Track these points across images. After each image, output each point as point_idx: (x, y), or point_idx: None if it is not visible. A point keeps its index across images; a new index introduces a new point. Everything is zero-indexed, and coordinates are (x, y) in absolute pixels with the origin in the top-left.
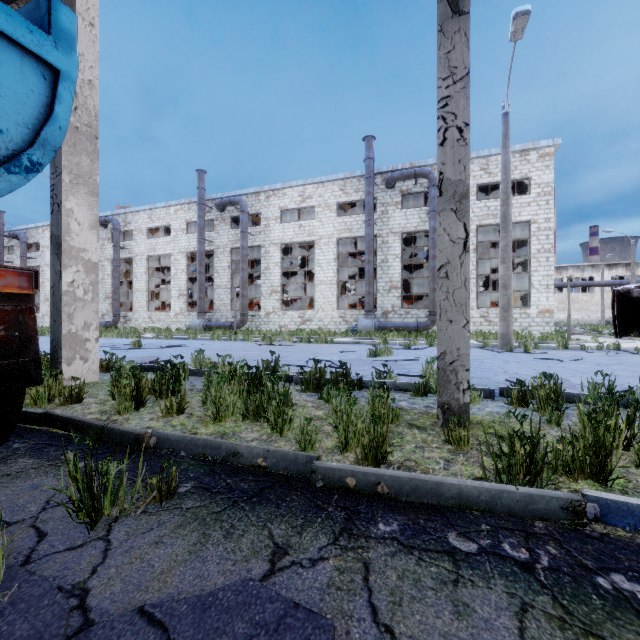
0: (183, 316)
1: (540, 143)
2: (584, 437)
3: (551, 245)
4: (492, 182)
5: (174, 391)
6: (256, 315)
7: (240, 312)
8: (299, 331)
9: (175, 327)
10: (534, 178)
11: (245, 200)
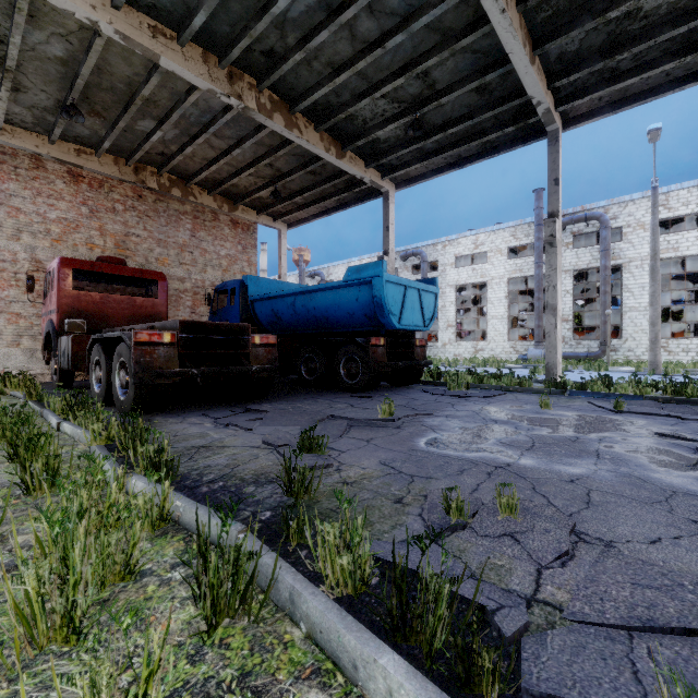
0: None
1: None
2: (579, 383)
3: None
4: (672, 216)
5: (439, 378)
6: (434, 346)
7: None
8: (474, 359)
9: None
10: None
11: (424, 250)
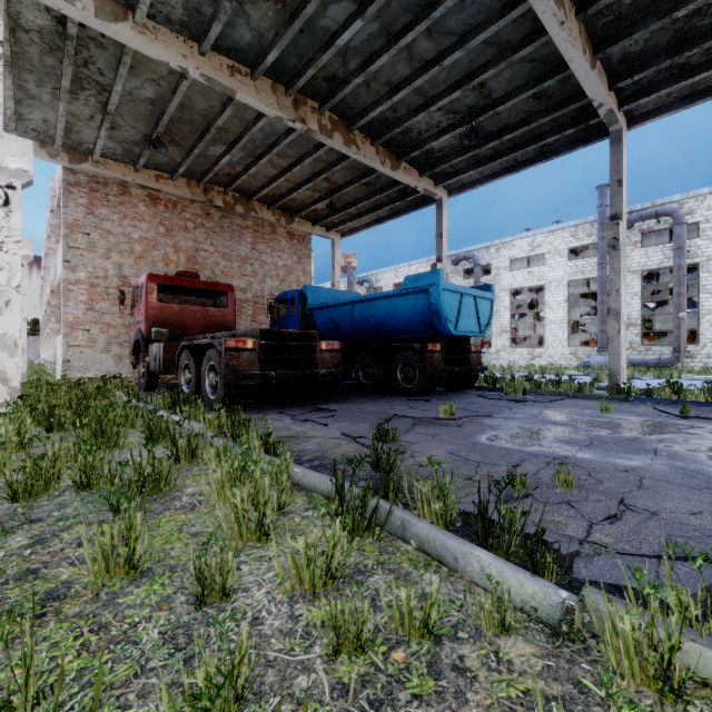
0: None
1: None
2: (644, 389)
3: None
4: None
5: (495, 384)
6: (486, 352)
7: None
8: (530, 366)
9: None
10: None
11: (476, 254)
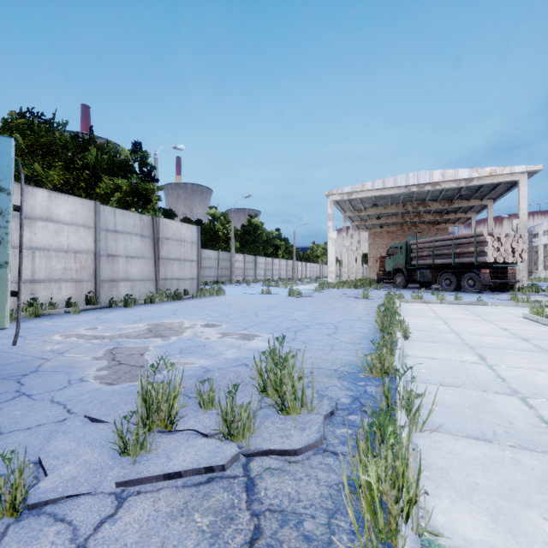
0: None
1: None
2: None
3: None
4: None
5: None
6: None
7: None
8: None
9: None
10: None
11: None
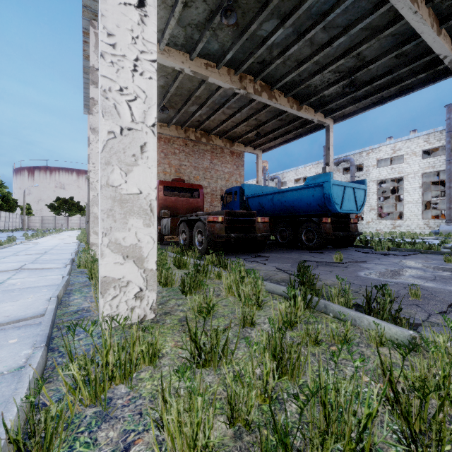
0: None
1: None
2: None
3: None
4: None
5: (367, 244)
6: (359, 223)
7: None
8: (392, 232)
9: None
10: None
11: (352, 157)
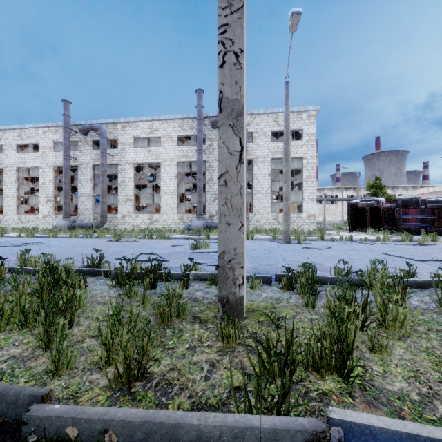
0: (51, 218)
1: (308, 108)
2: (330, 334)
3: (314, 173)
4: (280, 130)
5: None
6: (114, 217)
7: (100, 215)
8: (146, 229)
9: (43, 227)
10: (305, 130)
11: (105, 128)
